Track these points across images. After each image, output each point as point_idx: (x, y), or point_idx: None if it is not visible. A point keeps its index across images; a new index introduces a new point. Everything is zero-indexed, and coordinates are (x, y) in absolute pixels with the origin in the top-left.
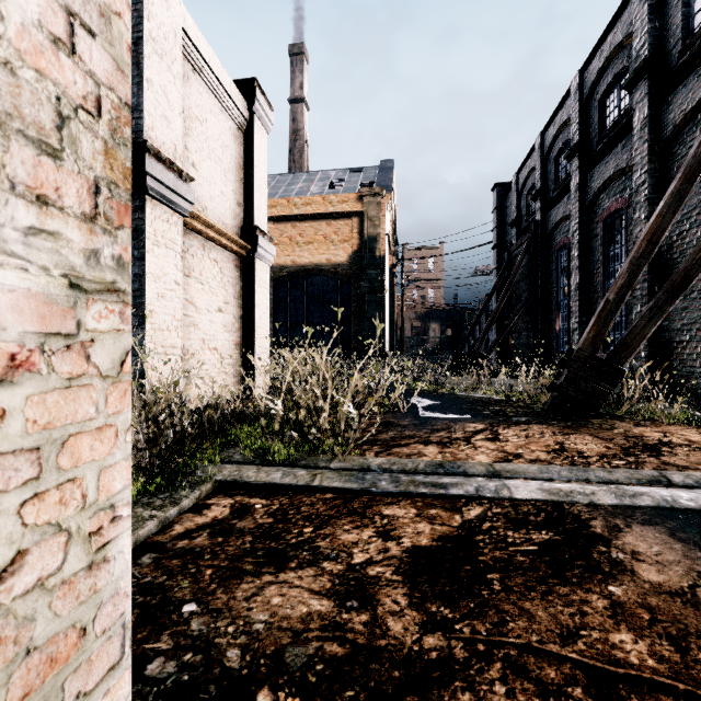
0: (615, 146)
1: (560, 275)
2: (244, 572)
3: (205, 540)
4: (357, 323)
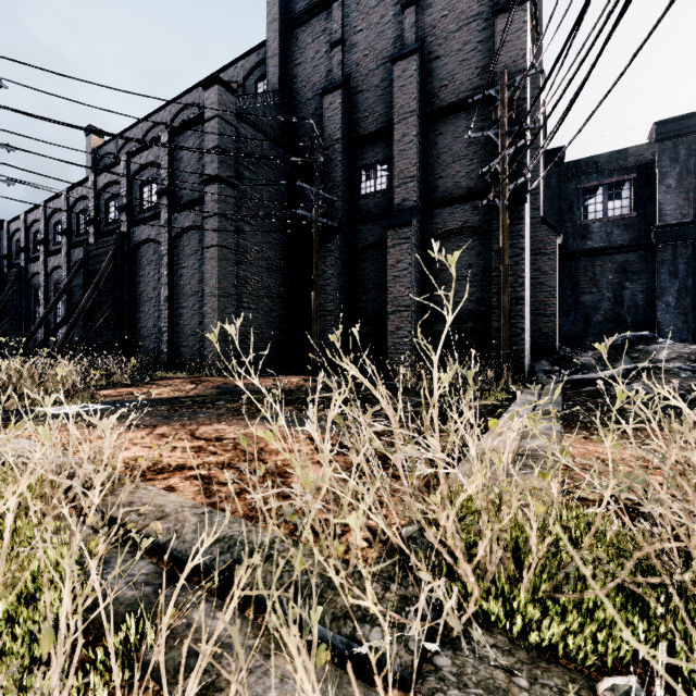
0: (58, 253)
1: (37, 304)
2: None
3: None
4: None
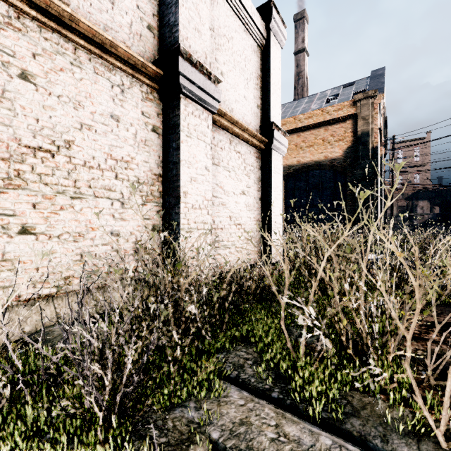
0: None
1: None
2: None
3: None
4: (351, 204)
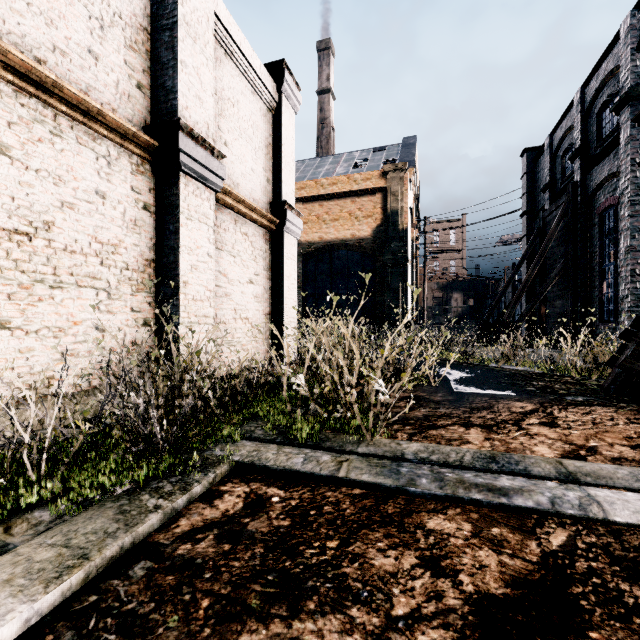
0: None
1: (604, 238)
2: (248, 610)
3: (209, 546)
4: (380, 294)
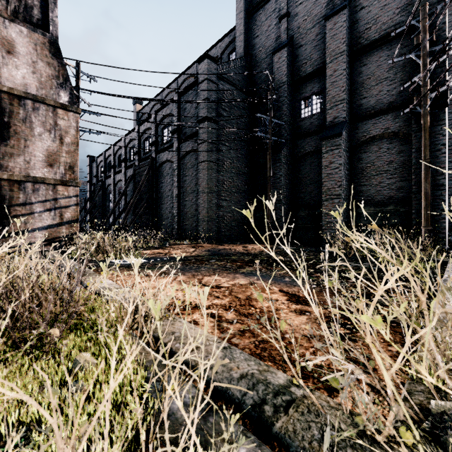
0: (120, 172)
1: (110, 201)
2: None
3: None
4: None
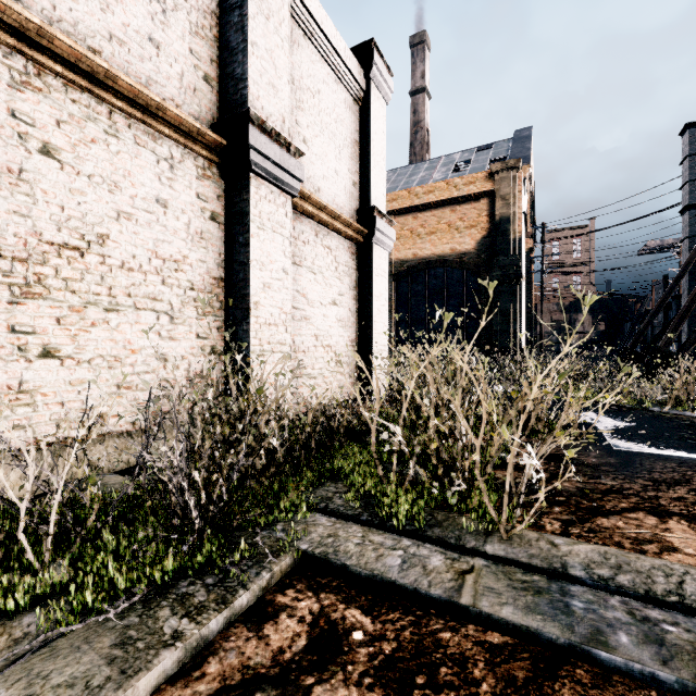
0: None
1: None
2: None
3: None
4: (486, 317)
